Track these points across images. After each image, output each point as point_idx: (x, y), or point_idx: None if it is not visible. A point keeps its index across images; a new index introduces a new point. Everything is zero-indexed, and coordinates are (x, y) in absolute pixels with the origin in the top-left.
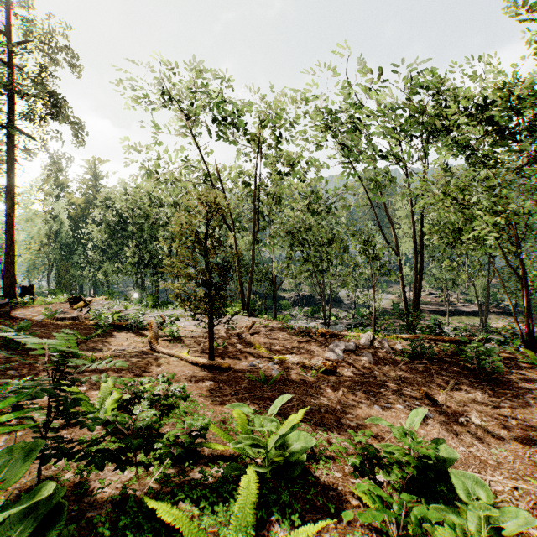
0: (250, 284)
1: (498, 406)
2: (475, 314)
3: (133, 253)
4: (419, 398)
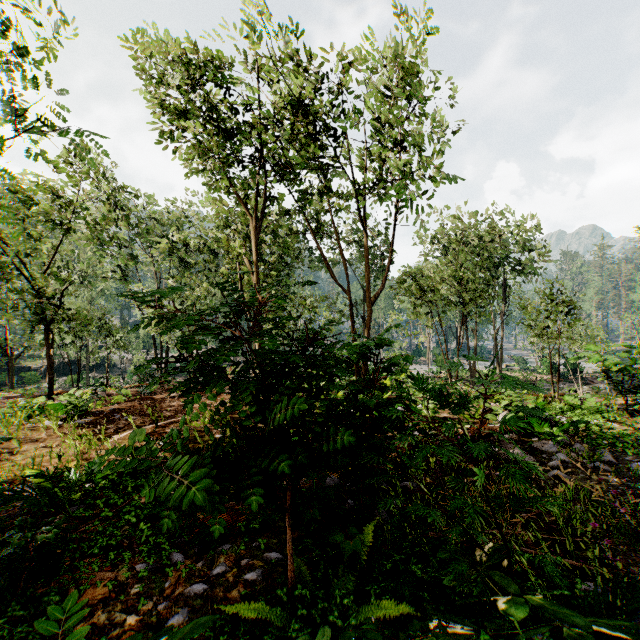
0: None
1: None
2: None
3: None
4: None
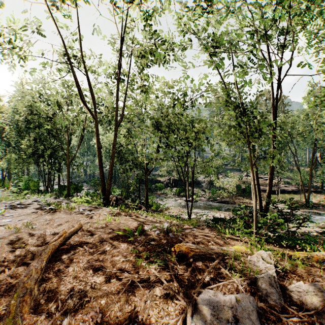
0: (110, 170)
1: None
2: (294, 192)
3: (29, 146)
4: None
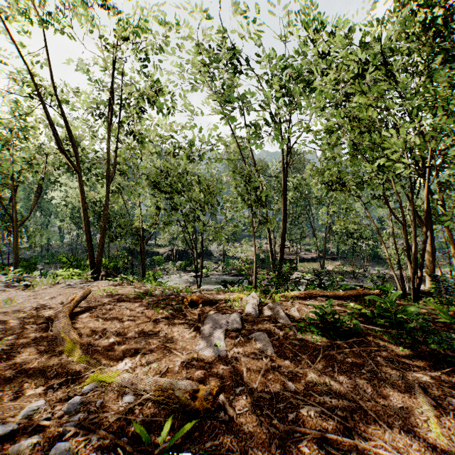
0: (102, 237)
1: None
2: (313, 260)
3: None
4: None
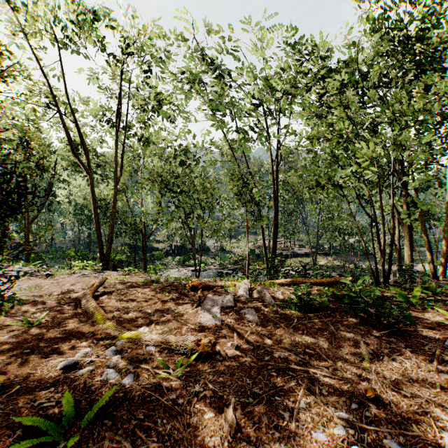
0: (110, 233)
1: (442, 382)
2: (306, 255)
3: None
4: (350, 392)
